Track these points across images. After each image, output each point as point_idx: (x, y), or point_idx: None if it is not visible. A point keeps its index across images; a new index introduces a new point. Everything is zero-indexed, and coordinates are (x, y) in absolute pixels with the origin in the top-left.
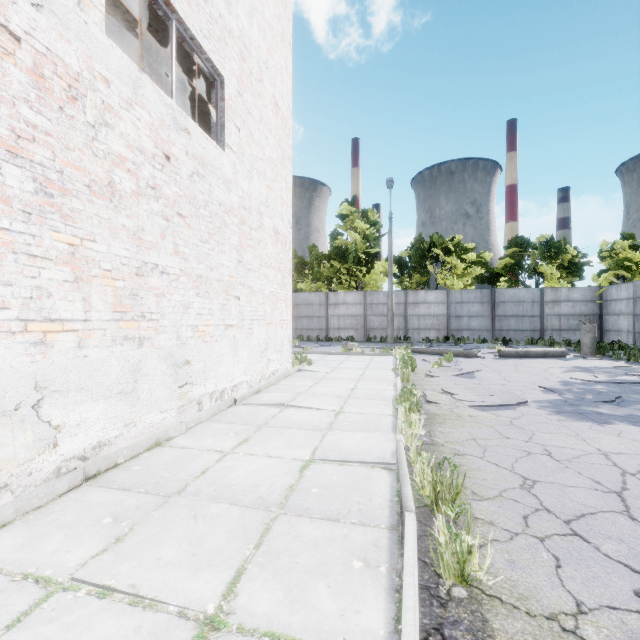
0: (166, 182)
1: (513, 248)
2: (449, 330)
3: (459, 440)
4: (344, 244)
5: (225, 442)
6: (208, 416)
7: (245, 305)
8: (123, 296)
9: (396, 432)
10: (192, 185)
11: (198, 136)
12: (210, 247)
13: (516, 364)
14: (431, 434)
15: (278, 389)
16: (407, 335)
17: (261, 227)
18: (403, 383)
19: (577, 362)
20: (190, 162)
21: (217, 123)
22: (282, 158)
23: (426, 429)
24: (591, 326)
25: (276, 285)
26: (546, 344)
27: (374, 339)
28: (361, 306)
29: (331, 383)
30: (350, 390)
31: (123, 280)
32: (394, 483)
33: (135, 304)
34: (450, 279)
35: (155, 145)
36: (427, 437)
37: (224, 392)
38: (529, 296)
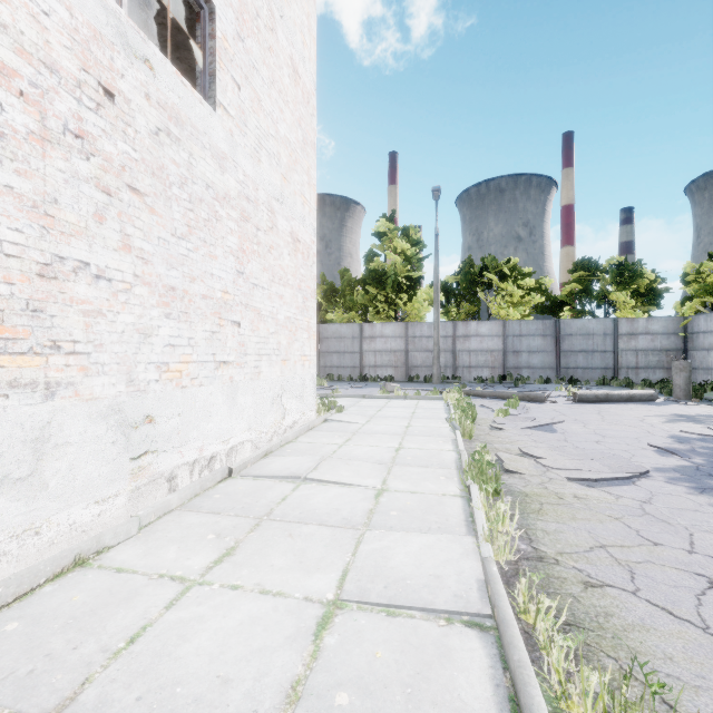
0: (106, 132)
1: (580, 272)
2: (506, 368)
3: (579, 549)
4: (381, 267)
5: (195, 556)
6: (183, 500)
7: (249, 334)
8: (8, 311)
9: (473, 531)
10: (157, 148)
11: (169, 76)
12: (190, 246)
13: (599, 411)
14: (530, 536)
15: (295, 450)
16: (456, 374)
17: (273, 229)
18: (464, 439)
19: (673, 408)
20: (153, 112)
21: (204, 70)
22: (303, 143)
23: (519, 525)
24: (685, 363)
25: (295, 309)
26: (622, 385)
27: (417, 379)
28: (401, 340)
29: (368, 440)
30: (394, 451)
31: (8, 283)
32: (498, 672)
33: (37, 326)
34: (505, 308)
35: (82, 67)
36: (526, 542)
37: (214, 459)
38: (600, 328)
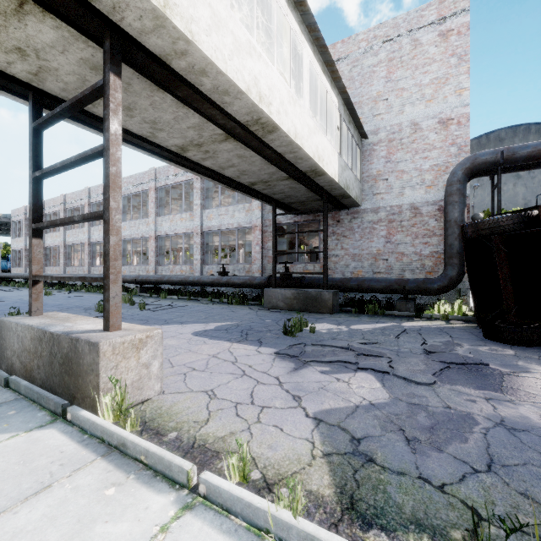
0: None
1: None
2: None
3: None
4: None
5: None
6: None
7: None
8: None
9: None
10: None
11: None
12: None
13: None
14: None
15: None
16: None
17: None
18: None
19: None
20: None
21: None
22: None
23: None
24: None
25: None
26: None
27: None
28: None
29: None
30: None
31: None
32: None
33: None
34: None
35: None
36: None
37: None
38: None
